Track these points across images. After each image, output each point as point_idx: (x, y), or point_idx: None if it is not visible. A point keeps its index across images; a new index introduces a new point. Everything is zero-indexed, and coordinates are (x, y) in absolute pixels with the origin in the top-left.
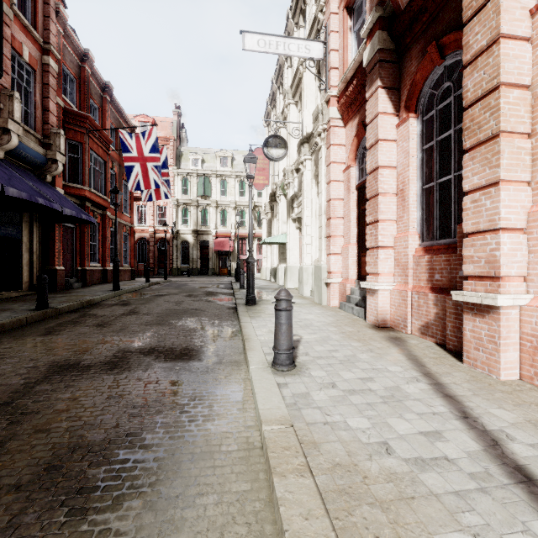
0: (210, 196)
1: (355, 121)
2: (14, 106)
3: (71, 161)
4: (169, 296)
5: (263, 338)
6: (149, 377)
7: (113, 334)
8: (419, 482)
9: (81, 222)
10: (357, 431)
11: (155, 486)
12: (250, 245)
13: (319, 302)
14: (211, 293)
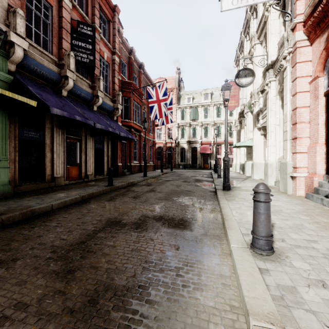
0: (197, 119)
1: (323, 36)
2: (100, 83)
3: (125, 108)
4: (173, 181)
5: (239, 219)
6: (157, 238)
7: (140, 204)
8: None
9: (128, 139)
10: None
11: None
12: (225, 148)
13: (284, 191)
14: (198, 180)
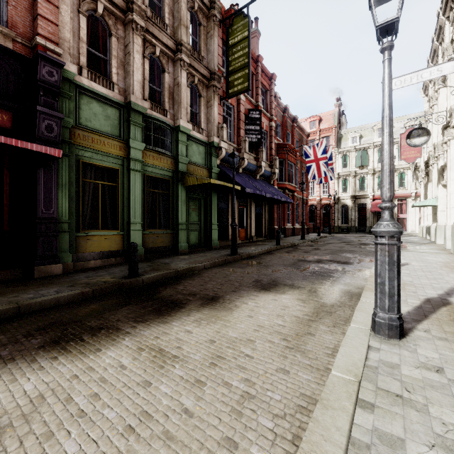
0: (367, 165)
1: None
2: (263, 155)
3: (279, 170)
4: (334, 244)
5: None
6: (332, 265)
7: (313, 255)
8: (413, 284)
9: (286, 202)
10: (404, 279)
11: (338, 277)
12: None
13: (453, 252)
14: (364, 244)
